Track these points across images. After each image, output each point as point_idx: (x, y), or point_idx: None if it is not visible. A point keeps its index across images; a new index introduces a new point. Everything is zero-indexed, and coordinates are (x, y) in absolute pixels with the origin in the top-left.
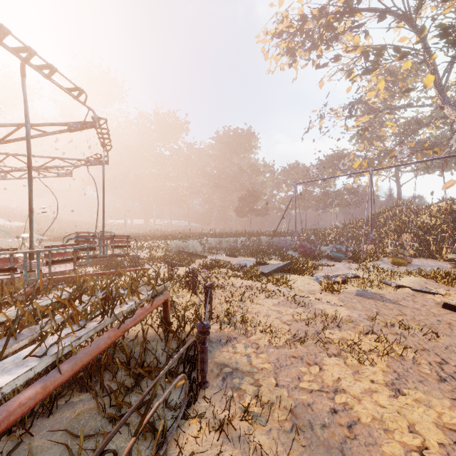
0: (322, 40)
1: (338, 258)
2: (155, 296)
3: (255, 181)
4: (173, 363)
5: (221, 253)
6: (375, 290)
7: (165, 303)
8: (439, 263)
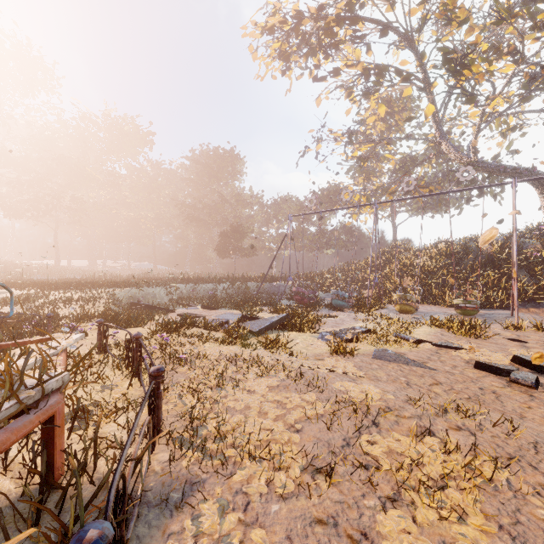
0: (321, 45)
1: (340, 307)
2: None
3: (240, 214)
4: None
5: (195, 304)
6: (393, 348)
7: (48, 424)
8: (443, 310)
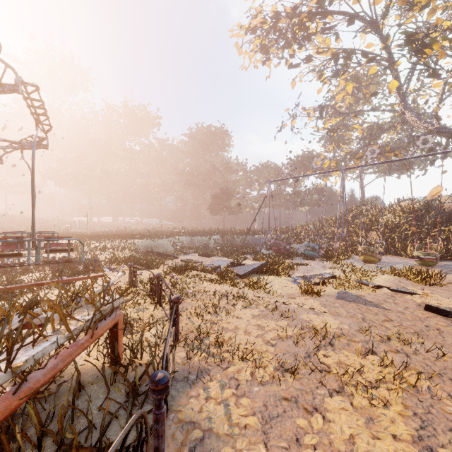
0: (295, 38)
1: (311, 257)
2: (95, 324)
3: (228, 179)
4: (117, 426)
5: (193, 252)
6: (354, 291)
7: (114, 327)
8: (405, 260)
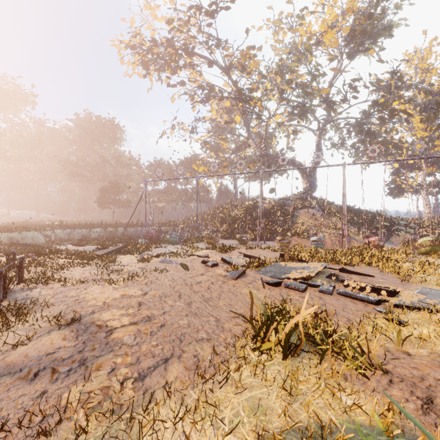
0: (168, 66)
1: (175, 242)
2: None
3: (120, 173)
4: None
5: (68, 243)
6: (175, 259)
7: None
8: (236, 242)
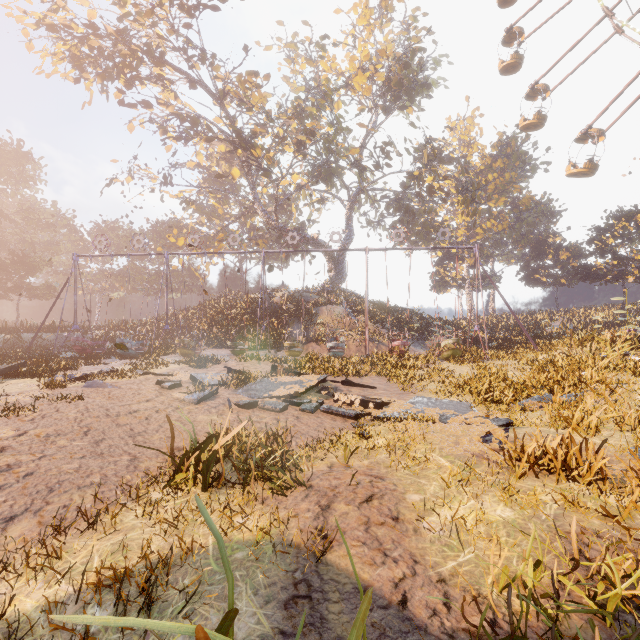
0: (119, 73)
1: (128, 356)
2: None
3: (35, 238)
4: None
5: None
6: (115, 380)
7: None
8: (229, 352)
